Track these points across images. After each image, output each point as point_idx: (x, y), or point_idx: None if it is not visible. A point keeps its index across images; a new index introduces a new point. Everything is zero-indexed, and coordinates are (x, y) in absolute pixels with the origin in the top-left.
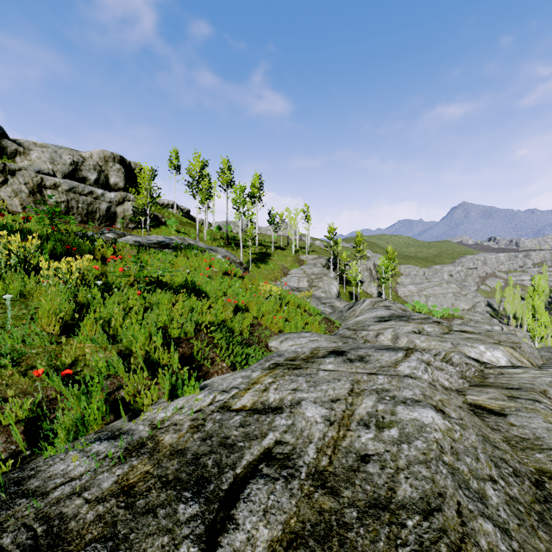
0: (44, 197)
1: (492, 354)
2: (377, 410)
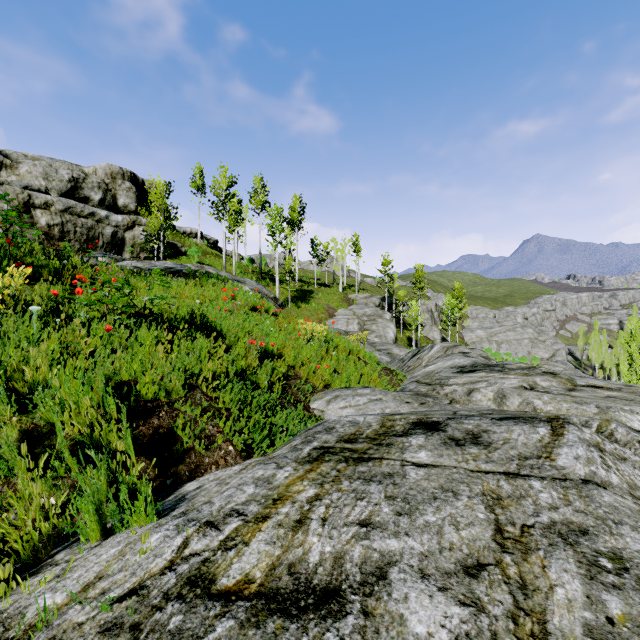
0: (32, 218)
1: None
2: (610, 617)
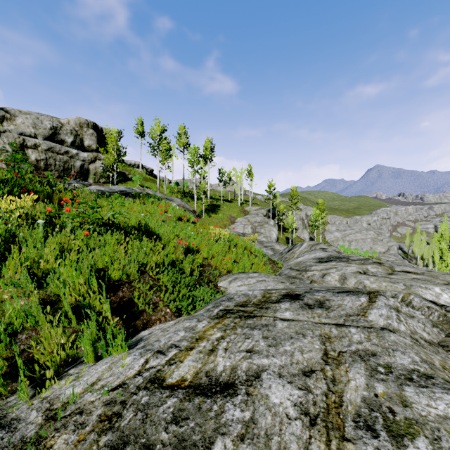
0: (26, 155)
1: (449, 296)
2: (376, 394)
